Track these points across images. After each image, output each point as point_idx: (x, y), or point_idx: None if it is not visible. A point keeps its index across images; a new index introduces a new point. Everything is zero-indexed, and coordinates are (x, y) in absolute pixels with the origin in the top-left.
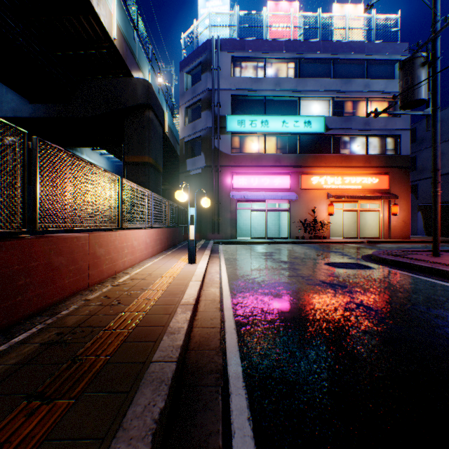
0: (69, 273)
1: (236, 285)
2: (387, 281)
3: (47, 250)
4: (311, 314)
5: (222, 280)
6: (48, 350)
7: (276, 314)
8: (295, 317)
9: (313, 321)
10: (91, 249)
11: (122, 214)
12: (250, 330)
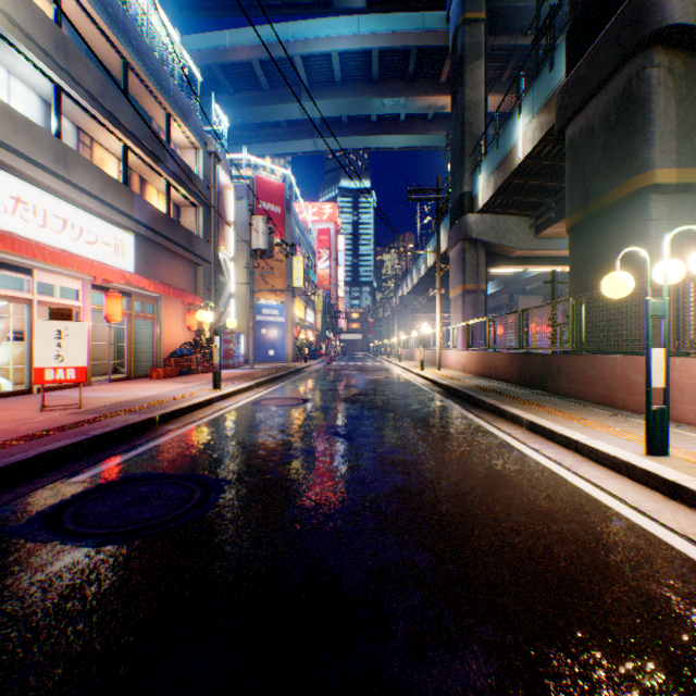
0: (598, 385)
1: (488, 436)
2: (247, 437)
3: (583, 364)
4: (406, 414)
5: (522, 444)
6: (527, 396)
7: (433, 415)
8: (419, 414)
9: (409, 412)
10: (621, 372)
11: (680, 329)
12: (450, 411)
